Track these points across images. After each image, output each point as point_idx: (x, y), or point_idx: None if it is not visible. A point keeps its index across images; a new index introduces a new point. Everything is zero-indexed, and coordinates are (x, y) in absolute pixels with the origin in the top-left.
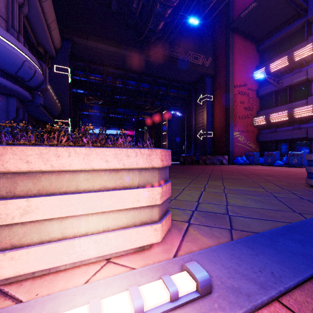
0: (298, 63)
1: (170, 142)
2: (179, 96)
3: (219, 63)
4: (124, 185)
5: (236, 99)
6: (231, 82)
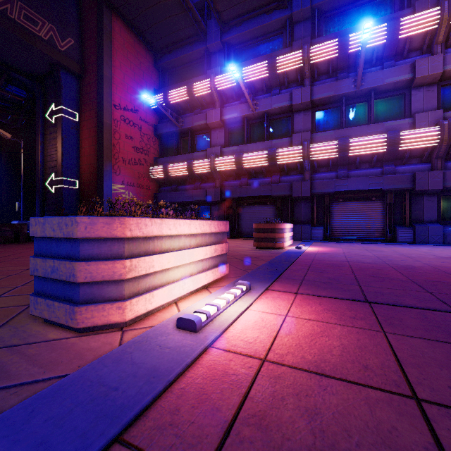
0: (199, 101)
1: None
2: (3, 93)
3: (89, 57)
4: None
5: (118, 129)
6: (106, 96)
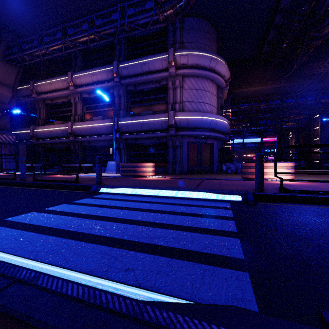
0: None
1: (324, 148)
2: None
3: None
4: (283, 168)
5: None
6: None
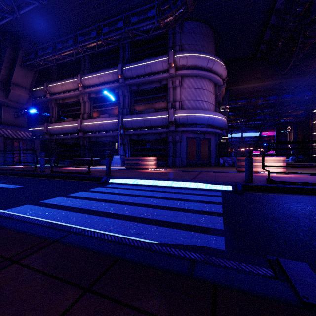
0: None
1: None
2: None
3: None
4: (275, 162)
5: None
6: None
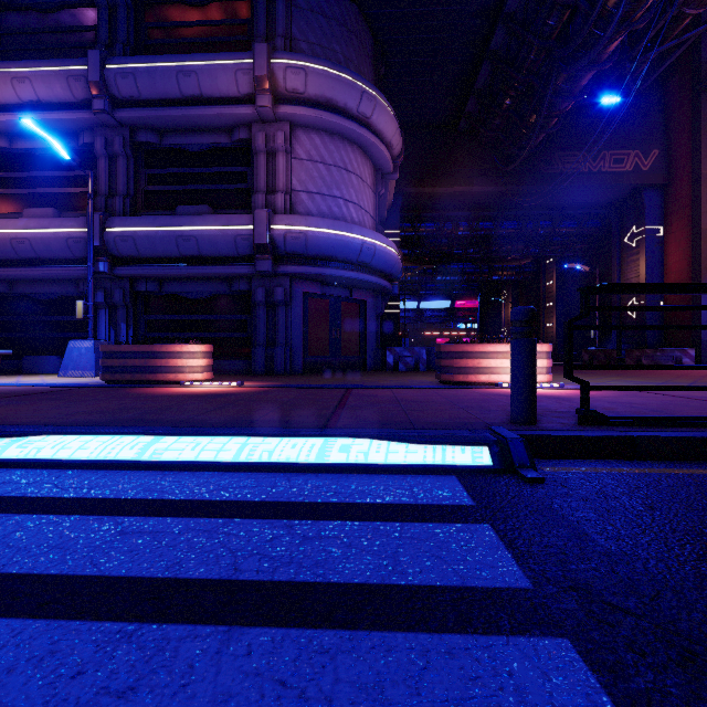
0: None
1: (562, 322)
2: (581, 231)
3: (678, 159)
4: None
5: None
6: (704, 198)
